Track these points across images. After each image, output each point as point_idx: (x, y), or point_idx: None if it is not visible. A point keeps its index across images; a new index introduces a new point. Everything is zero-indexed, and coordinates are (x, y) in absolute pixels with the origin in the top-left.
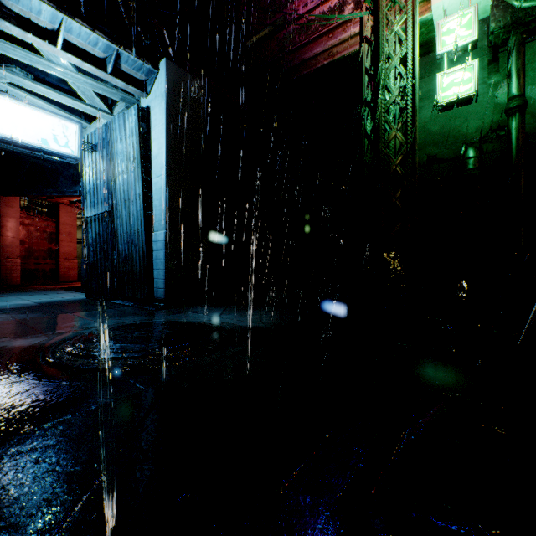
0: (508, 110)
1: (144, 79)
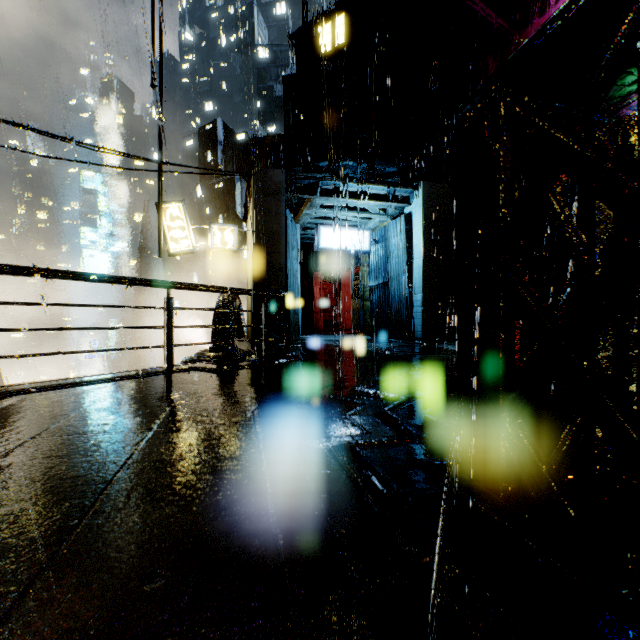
0: None
1: (408, 195)
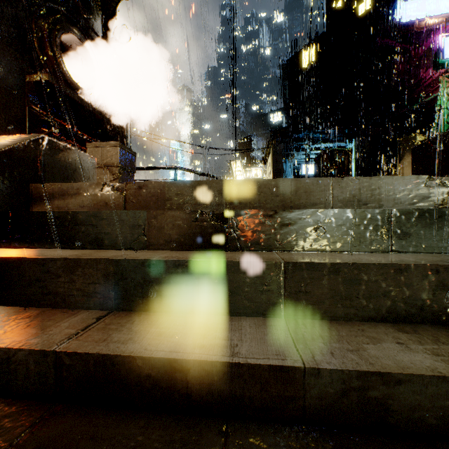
0: None
1: (348, 145)
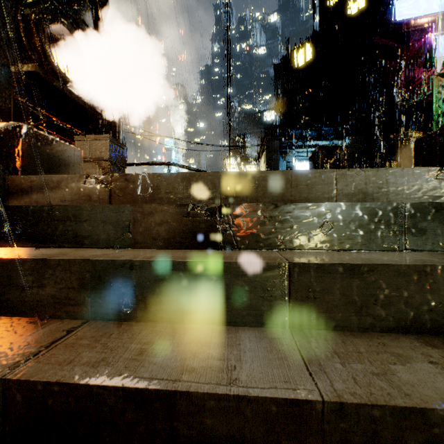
0: None
1: (341, 143)
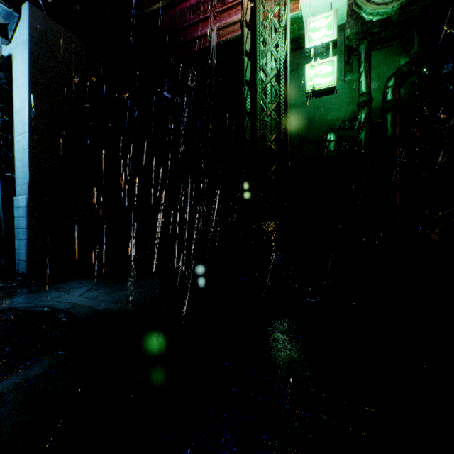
0: (359, 104)
1: (4, 22)
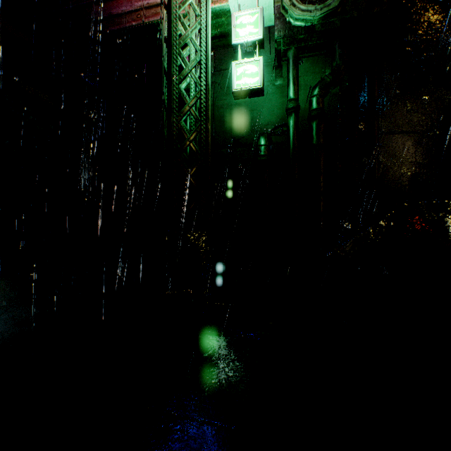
0: (288, 110)
1: None
